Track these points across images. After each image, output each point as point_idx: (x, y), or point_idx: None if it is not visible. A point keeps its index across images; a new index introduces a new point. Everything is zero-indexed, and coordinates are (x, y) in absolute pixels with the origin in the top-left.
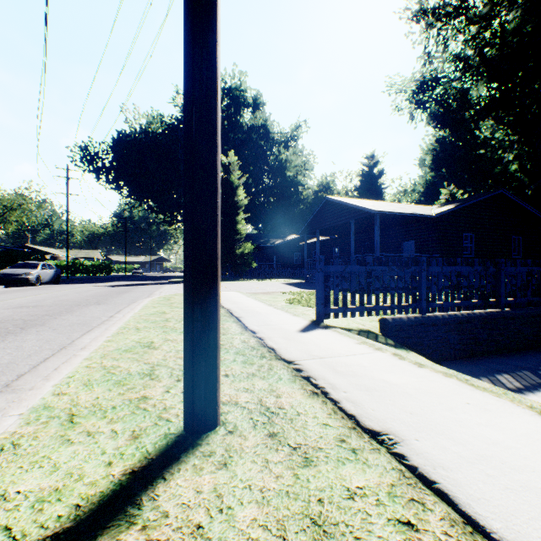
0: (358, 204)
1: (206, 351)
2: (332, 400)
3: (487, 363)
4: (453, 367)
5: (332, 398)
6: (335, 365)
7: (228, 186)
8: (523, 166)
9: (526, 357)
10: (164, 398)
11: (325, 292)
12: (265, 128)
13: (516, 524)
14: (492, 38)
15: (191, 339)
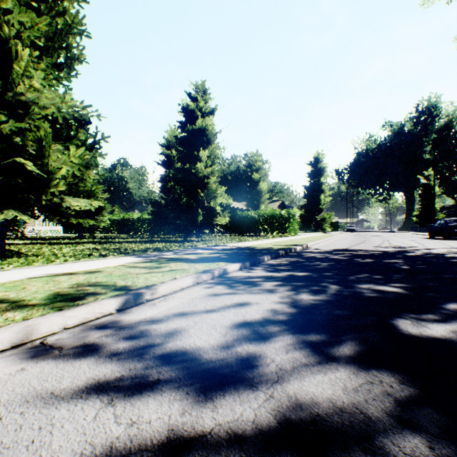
0: None
1: None
2: None
3: None
4: None
5: None
6: None
7: (427, 186)
8: None
9: None
10: None
11: None
12: None
13: None
14: None
15: None
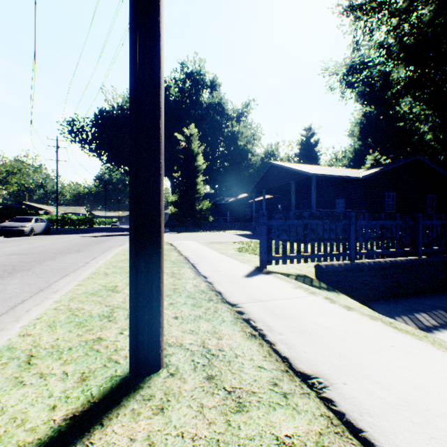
0: (298, 168)
1: (149, 299)
2: (268, 342)
3: (407, 303)
4: (378, 306)
5: (268, 340)
6: (273, 308)
7: (189, 153)
8: (436, 135)
9: (440, 298)
10: (117, 340)
11: (268, 243)
12: (221, 106)
13: None
14: (410, 28)
15: (135, 288)
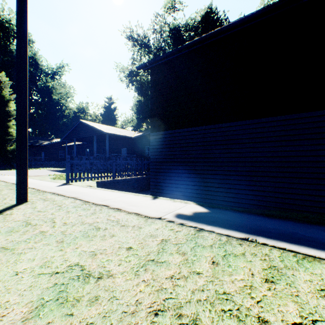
0: (98, 127)
1: (25, 182)
2: (64, 195)
3: None
4: None
5: (64, 195)
6: (68, 191)
7: None
8: None
9: (148, 191)
10: (3, 202)
11: (71, 171)
12: (35, 60)
13: (90, 200)
14: None
15: (20, 179)
